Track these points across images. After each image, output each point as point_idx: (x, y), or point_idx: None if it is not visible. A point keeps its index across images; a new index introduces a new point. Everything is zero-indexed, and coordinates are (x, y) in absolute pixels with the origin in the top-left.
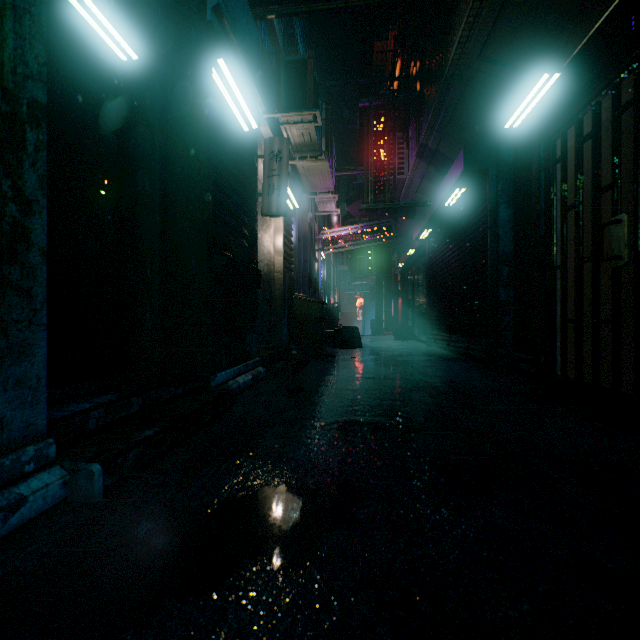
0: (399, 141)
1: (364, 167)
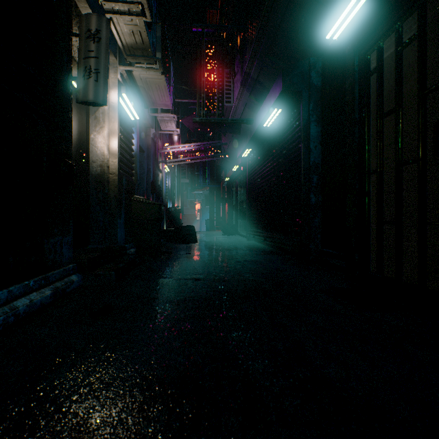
0: (227, 75)
1: (197, 85)
